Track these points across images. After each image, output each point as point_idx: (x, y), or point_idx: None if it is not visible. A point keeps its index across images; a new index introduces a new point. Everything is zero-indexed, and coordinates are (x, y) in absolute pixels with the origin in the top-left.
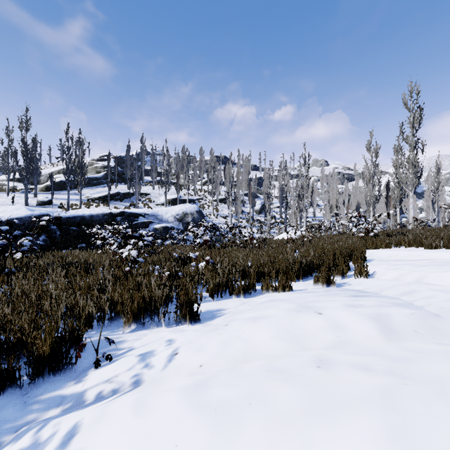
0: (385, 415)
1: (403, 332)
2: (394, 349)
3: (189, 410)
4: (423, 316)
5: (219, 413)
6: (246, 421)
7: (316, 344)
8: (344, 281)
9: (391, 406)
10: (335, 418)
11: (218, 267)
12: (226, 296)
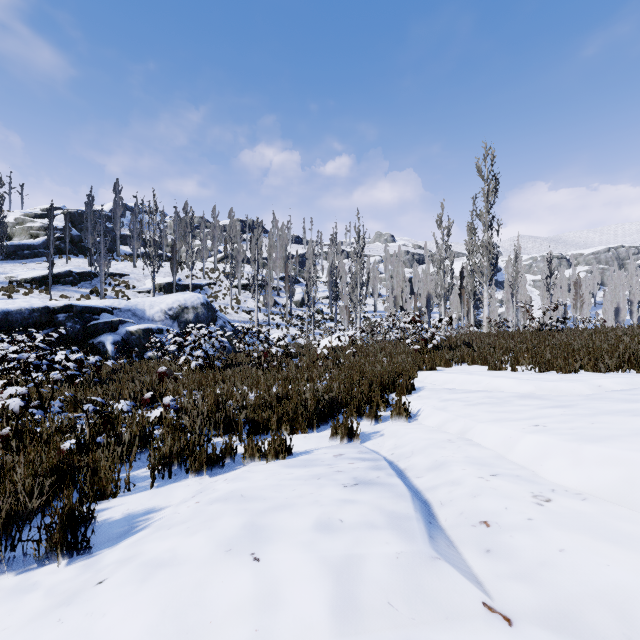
0: None
1: (370, 608)
2: None
3: None
4: (412, 560)
5: None
6: None
7: None
8: (376, 429)
9: None
10: None
11: (183, 417)
12: (180, 474)
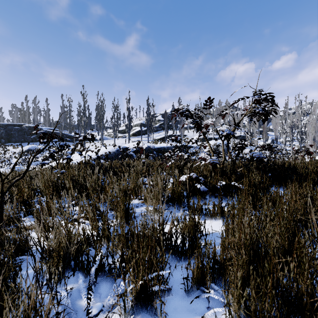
0: None
1: None
2: None
3: None
4: None
5: None
6: None
7: None
8: None
9: None
10: None
11: None
12: None
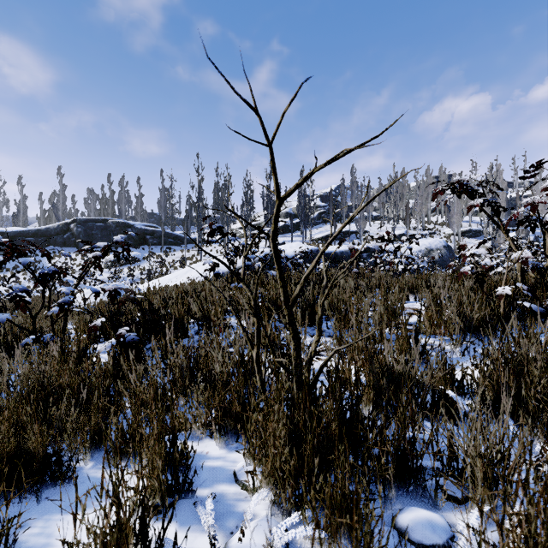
0: None
1: None
2: None
3: None
4: None
5: None
6: None
7: None
8: None
9: None
10: None
11: None
12: None
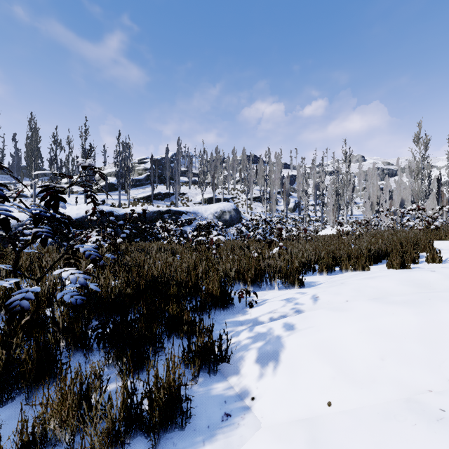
0: None
1: None
2: None
3: (383, 304)
4: None
5: (409, 303)
6: (434, 304)
7: (441, 287)
8: (416, 266)
9: None
10: None
11: (292, 252)
12: (308, 274)
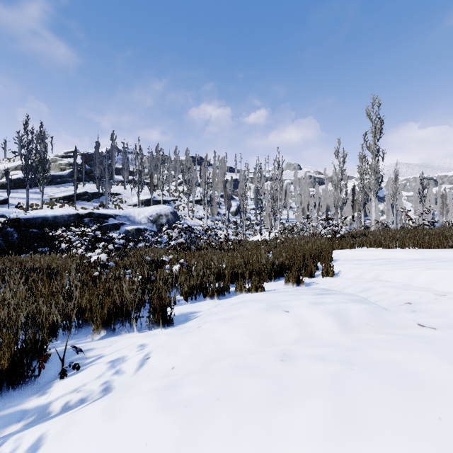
0: (333, 397)
1: (357, 325)
2: (347, 340)
3: (160, 410)
4: (374, 310)
5: (188, 410)
6: (214, 414)
7: (282, 340)
8: (312, 280)
9: (339, 388)
10: (292, 404)
11: (192, 270)
12: (200, 298)
